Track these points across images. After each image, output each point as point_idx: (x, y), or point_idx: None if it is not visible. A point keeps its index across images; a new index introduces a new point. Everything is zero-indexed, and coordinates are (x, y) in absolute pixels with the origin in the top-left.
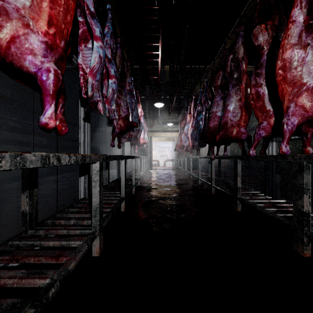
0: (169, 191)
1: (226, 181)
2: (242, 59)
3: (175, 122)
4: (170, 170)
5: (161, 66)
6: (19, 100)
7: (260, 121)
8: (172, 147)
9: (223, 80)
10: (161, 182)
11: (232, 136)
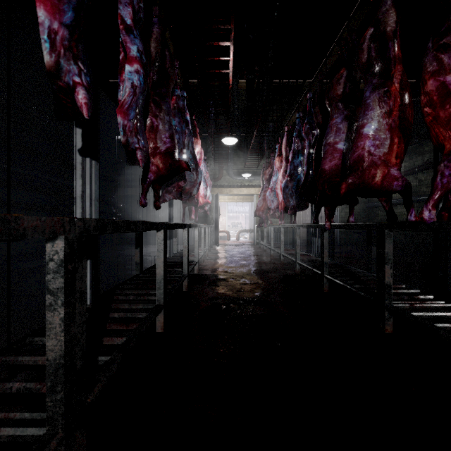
0: (248, 286)
1: (345, 267)
2: (394, 33)
3: (255, 173)
4: (247, 246)
5: (233, 81)
6: (0, 133)
7: (450, 146)
8: (249, 212)
9: (348, 85)
10: (234, 268)
11: (374, 185)
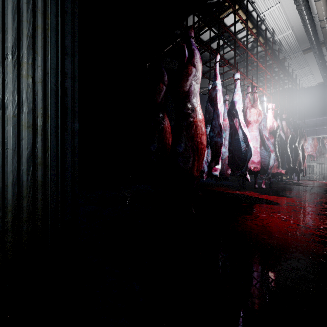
0: None
1: None
2: None
3: None
4: None
5: None
6: None
7: None
8: None
9: None
10: None
11: None
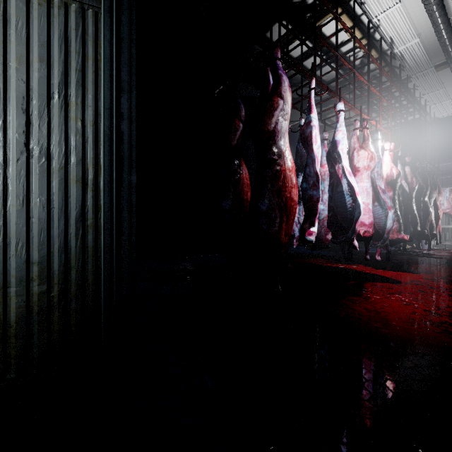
0: None
1: None
2: None
3: None
4: None
5: None
6: None
7: None
8: None
9: None
10: None
11: None
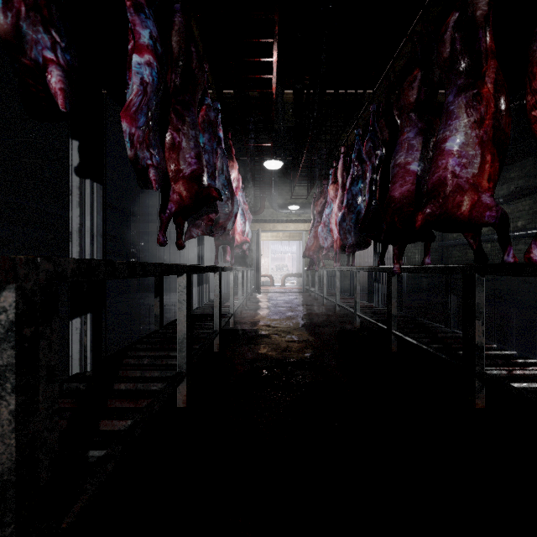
0: (295, 344)
1: (416, 320)
2: (486, 19)
3: (304, 205)
4: (295, 294)
5: (278, 91)
6: None
7: None
8: (297, 252)
9: (423, 90)
10: (278, 321)
11: (460, 215)
